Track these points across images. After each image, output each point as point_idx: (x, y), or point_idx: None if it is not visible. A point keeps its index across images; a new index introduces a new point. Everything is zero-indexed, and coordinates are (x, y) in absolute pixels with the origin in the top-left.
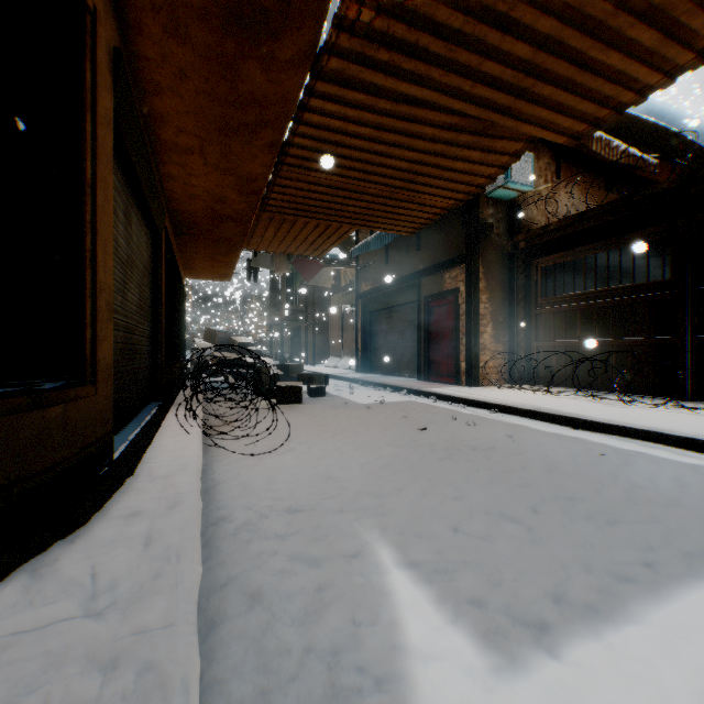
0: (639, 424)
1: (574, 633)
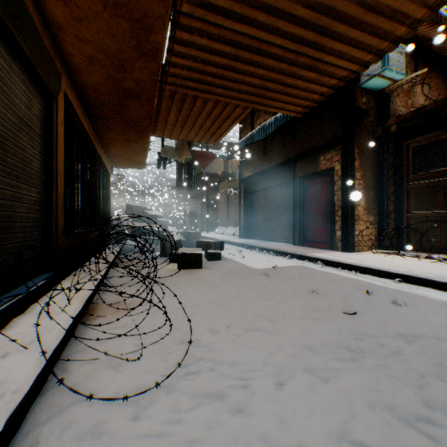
0: None
1: None
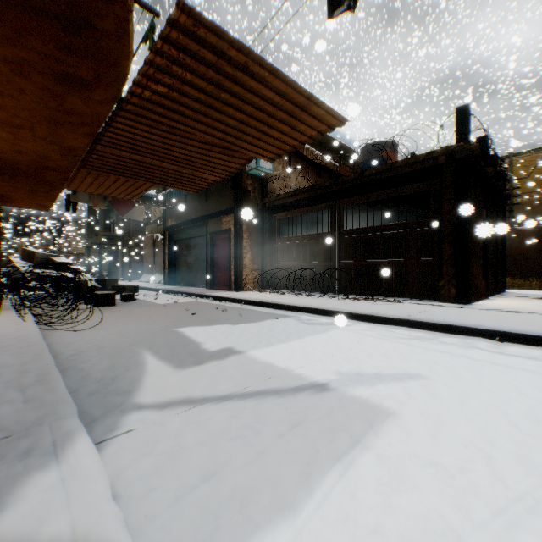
0: (301, 304)
1: (210, 361)
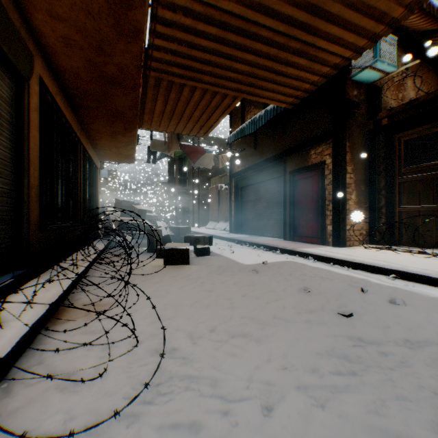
0: None
1: None
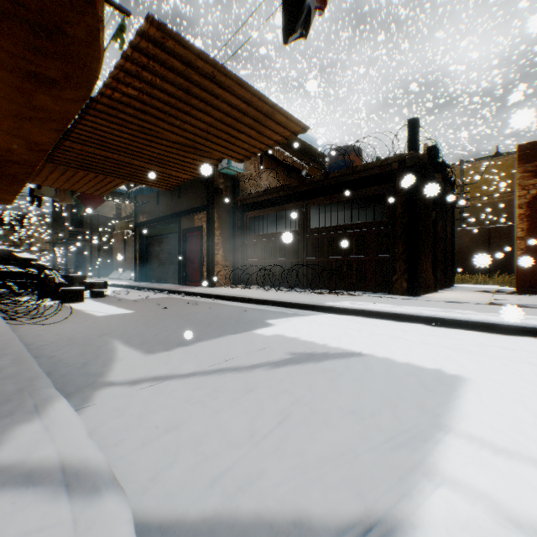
0: (269, 297)
1: (178, 347)
